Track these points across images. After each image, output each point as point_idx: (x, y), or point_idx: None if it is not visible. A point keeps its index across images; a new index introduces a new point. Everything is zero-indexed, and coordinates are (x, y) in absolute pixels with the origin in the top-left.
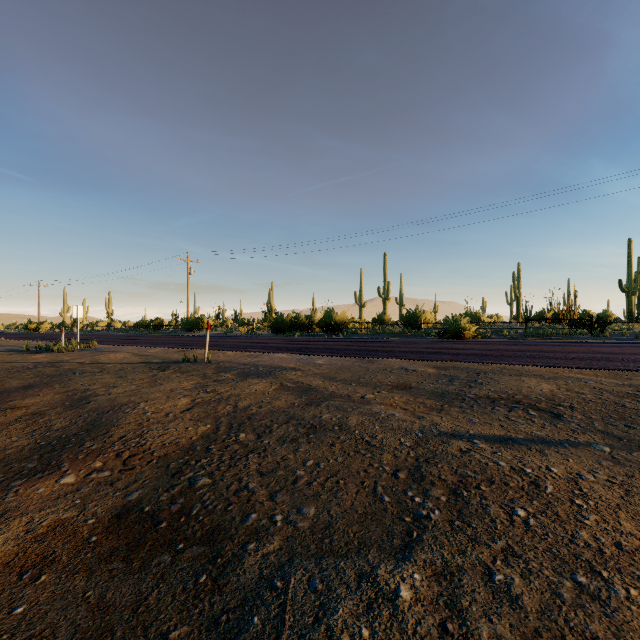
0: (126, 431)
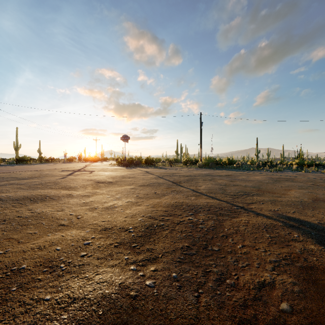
0: (41, 193)
